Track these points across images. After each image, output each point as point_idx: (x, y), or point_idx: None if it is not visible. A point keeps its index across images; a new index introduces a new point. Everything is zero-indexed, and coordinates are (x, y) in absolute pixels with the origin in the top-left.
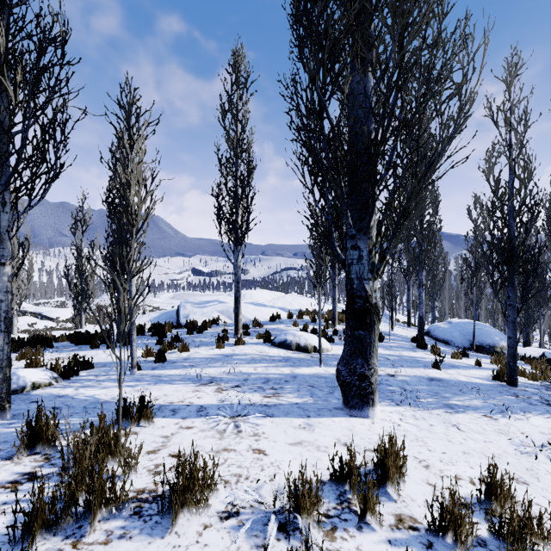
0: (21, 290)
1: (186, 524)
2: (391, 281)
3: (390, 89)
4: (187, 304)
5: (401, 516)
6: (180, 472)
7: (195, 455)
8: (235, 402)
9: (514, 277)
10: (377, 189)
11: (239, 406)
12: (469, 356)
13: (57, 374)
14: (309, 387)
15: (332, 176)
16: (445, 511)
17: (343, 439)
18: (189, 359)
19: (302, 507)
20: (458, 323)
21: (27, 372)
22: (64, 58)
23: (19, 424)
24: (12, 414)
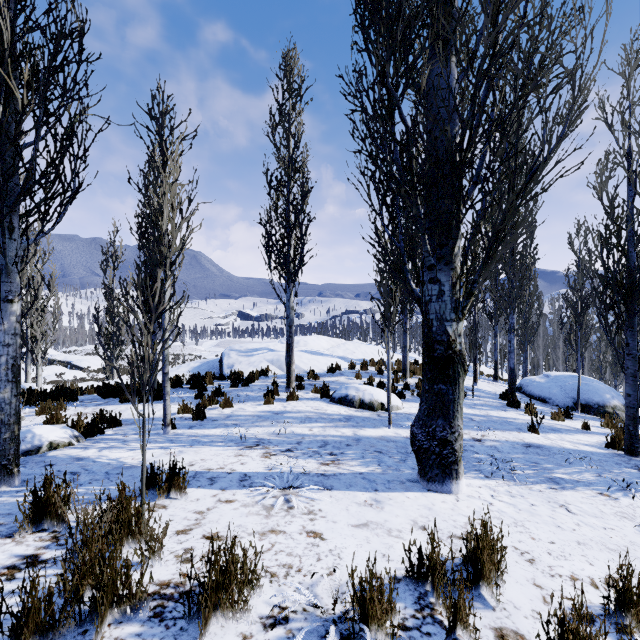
0: (46, 335)
1: (219, 633)
2: (474, 325)
3: (481, 78)
4: (231, 352)
5: (503, 630)
6: (212, 564)
7: (233, 542)
8: (286, 470)
9: (634, 319)
10: (462, 208)
11: (291, 476)
12: (573, 418)
13: (79, 432)
14: (376, 453)
15: (406, 191)
16: (566, 630)
17: (421, 521)
18: (233, 416)
19: (371, 616)
20: (558, 376)
21: (43, 429)
22: (81, 54)
23: (28, 492)
24: (22, 480)
